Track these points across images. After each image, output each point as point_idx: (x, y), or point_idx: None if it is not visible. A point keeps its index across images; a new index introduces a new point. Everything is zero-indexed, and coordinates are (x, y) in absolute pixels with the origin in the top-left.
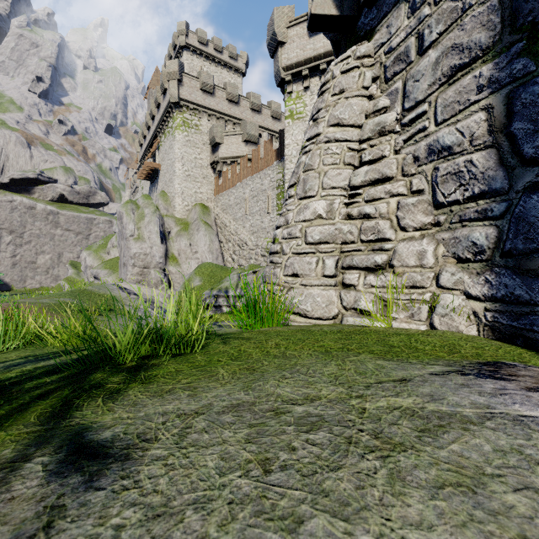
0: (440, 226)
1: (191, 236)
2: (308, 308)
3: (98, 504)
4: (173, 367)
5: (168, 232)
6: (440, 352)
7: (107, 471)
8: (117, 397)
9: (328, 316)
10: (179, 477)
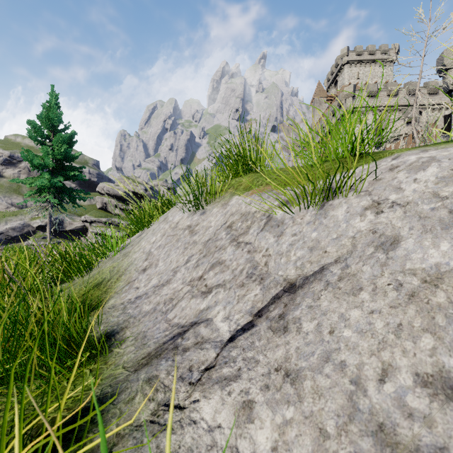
0: None
1: None
2: None
3: None
4: None
5: None
6: None
7: None
8: None
9: None
10: None
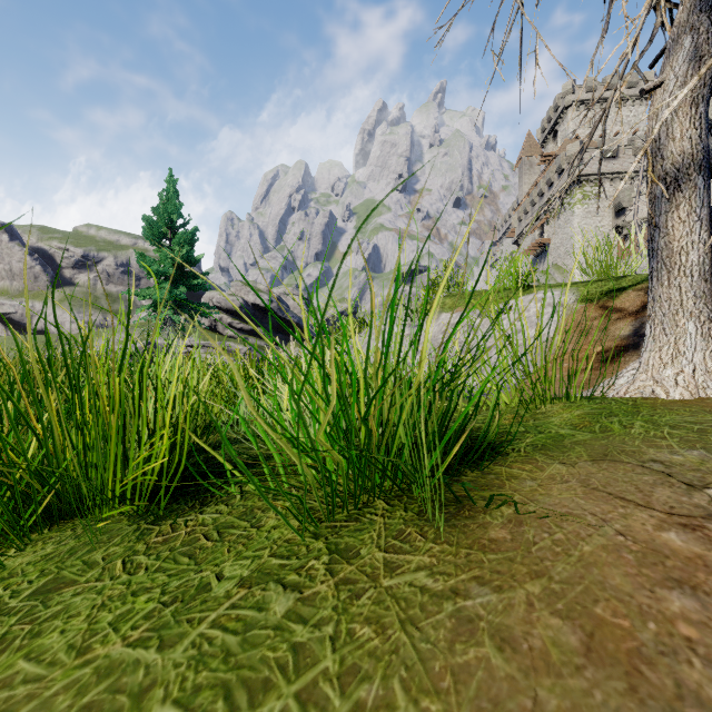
0: None
1: None
2: None
3: None
4: None
5: None
6: None
7: None
8: None
9: None
10: None
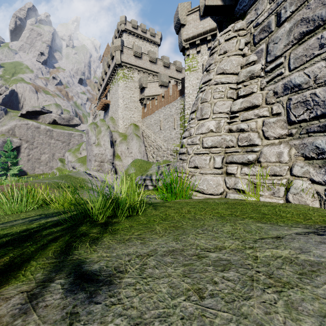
0: (293, 136)
1: (128, 143)
2: (204, 188)
3: (98, 313)
4: (127, 224)
5: (114, 140)
6: (297, 218)
7: (100, 291)
8: (97, 242)
9: (217, 193)
10: (145, 298)
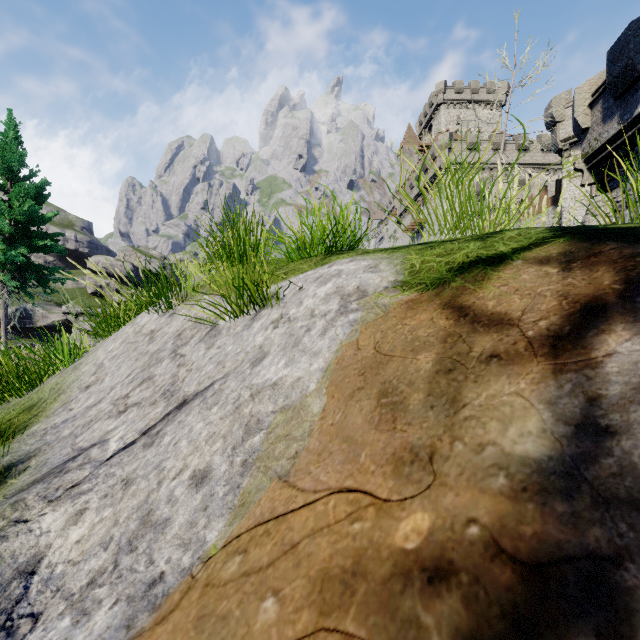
0: None
1: None
2: None
3: None
4: None
5: None
6: None
7: None
8: None
9: None
10: None
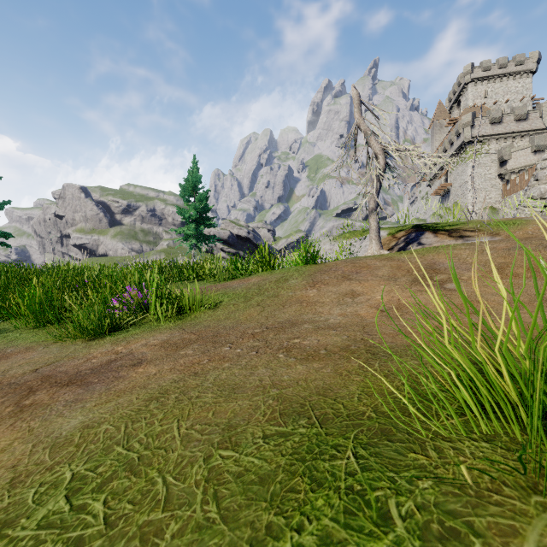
0: None
1: None
2: None
3: None
4: None
5: None
6: None
7: None
8: None
9: None
10: None
